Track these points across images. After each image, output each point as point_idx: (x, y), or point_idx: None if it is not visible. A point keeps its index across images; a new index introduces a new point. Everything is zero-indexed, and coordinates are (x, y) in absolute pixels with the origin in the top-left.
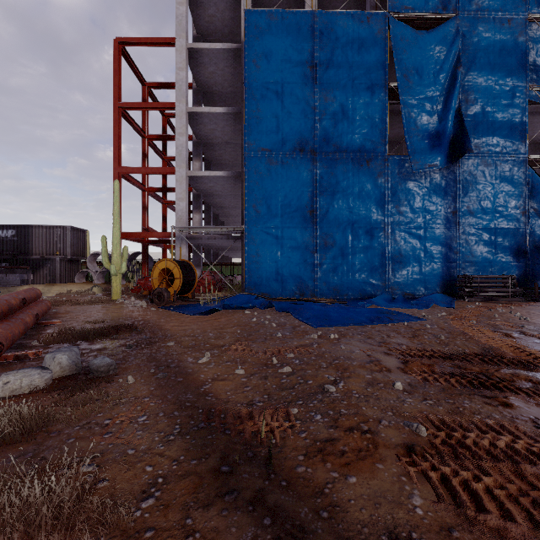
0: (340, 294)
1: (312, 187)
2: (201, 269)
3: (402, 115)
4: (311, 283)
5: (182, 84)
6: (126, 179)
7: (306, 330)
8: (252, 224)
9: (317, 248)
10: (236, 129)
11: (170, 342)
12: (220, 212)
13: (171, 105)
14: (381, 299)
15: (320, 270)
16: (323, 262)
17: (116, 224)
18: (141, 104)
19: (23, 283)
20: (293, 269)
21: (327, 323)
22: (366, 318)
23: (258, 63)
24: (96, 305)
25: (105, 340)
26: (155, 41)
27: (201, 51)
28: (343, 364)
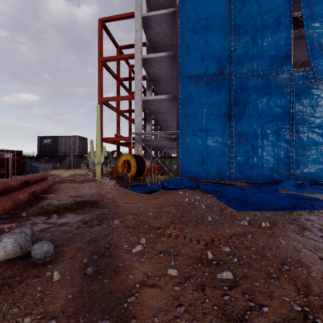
0: (251, 179)
1: (229, 100)
2: (151, 160)
3: (306, 36)
4: (228, 171)
5: (138, 41)
6: (106, 105)
7: (233, 214)
8: (184, 129)
9: (233, 145)
10: (173, 67)
11: (116, 219)
12: (163, 124)
13: (132, 55)
14: (289, 185)
15: (235, 161)
16: (237, 155)
17: (98, 132)
18: (114, 57)
19: (54, 169)
20: (214, 160)
21: (251, 207)
22: (287, 203)
23: (188, 16)
24: (84, 183)
25: (71, 214)
26: (122, 16)
27: (150, 17)
28: (299, 275)
